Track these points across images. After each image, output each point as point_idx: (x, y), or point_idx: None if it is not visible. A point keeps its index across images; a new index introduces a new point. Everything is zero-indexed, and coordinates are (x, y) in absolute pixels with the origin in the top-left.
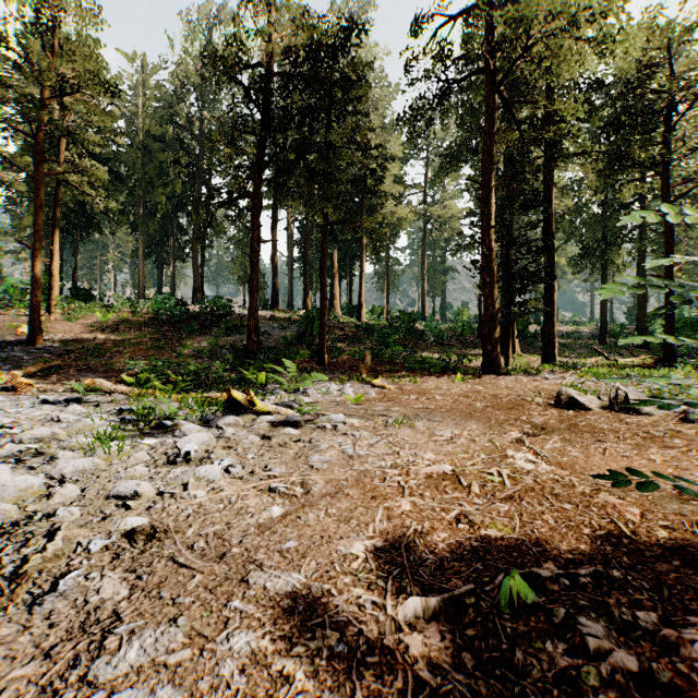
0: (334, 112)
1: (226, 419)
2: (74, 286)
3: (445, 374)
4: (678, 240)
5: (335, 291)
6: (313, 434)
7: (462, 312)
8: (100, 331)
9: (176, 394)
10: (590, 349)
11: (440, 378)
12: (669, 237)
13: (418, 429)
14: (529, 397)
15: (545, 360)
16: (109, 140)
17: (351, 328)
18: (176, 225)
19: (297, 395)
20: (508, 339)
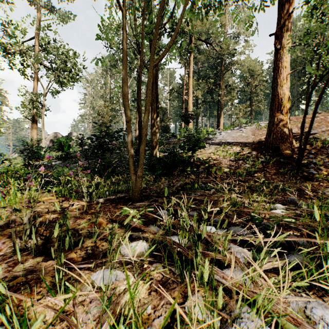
0: None
1: None
2: None
3: None
4: None
5: None
6: None
7: None
8: None
9: None
10: None
11: None
12: None
13: None
14: None
15: None
16: None
17: None
18: None
19: None
20: None
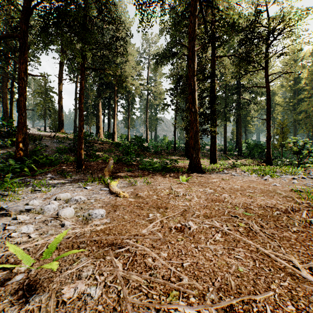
0: None
1: None
2: None
3: (166, 173)
4: (249, 111)
5: (100, 125)
6: None
7: (165, 138)
8: None
9: None
10: (221, 156)
11: (166, 178)
12: (269, 100)
13: None
14: None
15: (212, 162)
16: None
17: (107, 144)
18: None
19: None
20: None
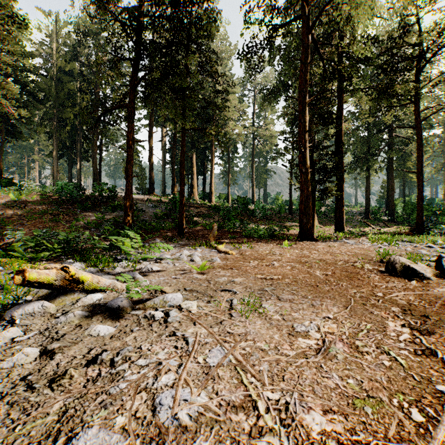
0: (190, 48)
1: (28, 307)
2: (1, 176)
3: (272, 240)
4: (411, 154)
5: (194, 183)
6: (129, 336)
7: (278, 198)
8: (10, 208)
9: (38, 261)
10: (360, 222)
11: (270, 244)
12: (420, 145)
13: (270, 318)
14: (359, 264)
15: (337, 229)
16: (28, 70)
17: (204, 208)
18: (81, 135)
19: (151, 261)
20: (313, 215)
